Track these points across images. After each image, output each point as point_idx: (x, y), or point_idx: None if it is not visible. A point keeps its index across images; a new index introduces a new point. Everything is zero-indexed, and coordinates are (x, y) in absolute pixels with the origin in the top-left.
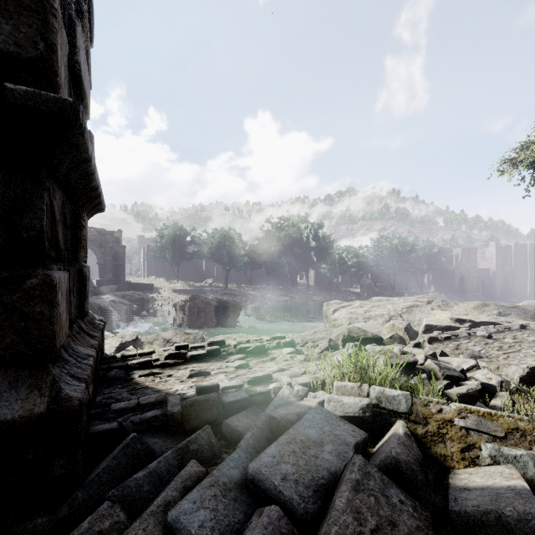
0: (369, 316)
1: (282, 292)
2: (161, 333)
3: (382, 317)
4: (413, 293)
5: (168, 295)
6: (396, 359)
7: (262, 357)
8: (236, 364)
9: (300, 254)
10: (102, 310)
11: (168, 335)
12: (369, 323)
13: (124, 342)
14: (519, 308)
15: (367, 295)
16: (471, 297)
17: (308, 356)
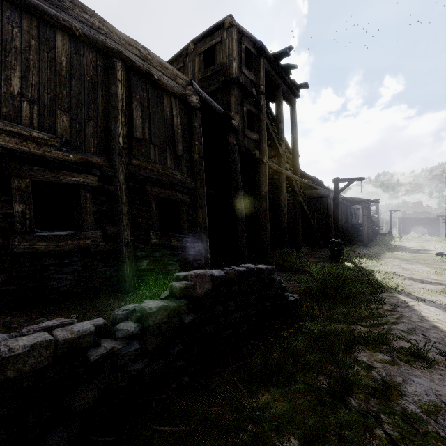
0: None
1: None
2: None
3: None
4: None
5: None
6: None
7: None
8: None
9: None
10: None
11: None
12: None
13: None
14: None
15: None
16: None
17: None
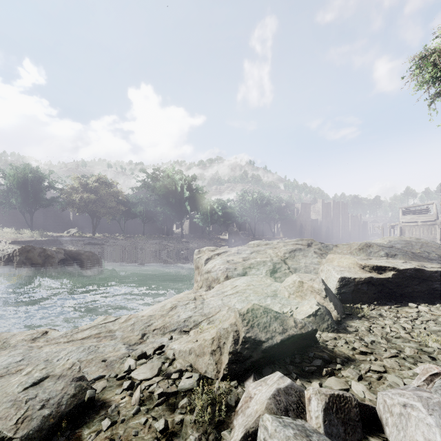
0: (250, 265)
1: (156, 241)
2: None
3: (265, 265)
4: (268, 239)
5: (2, 248)
6: None
7: None
8: None
9: (174, 204)
10: None
11: None
12: (255, 276)
13: None
14: (395, 247)
15: (234, 241)
16: None
17: None
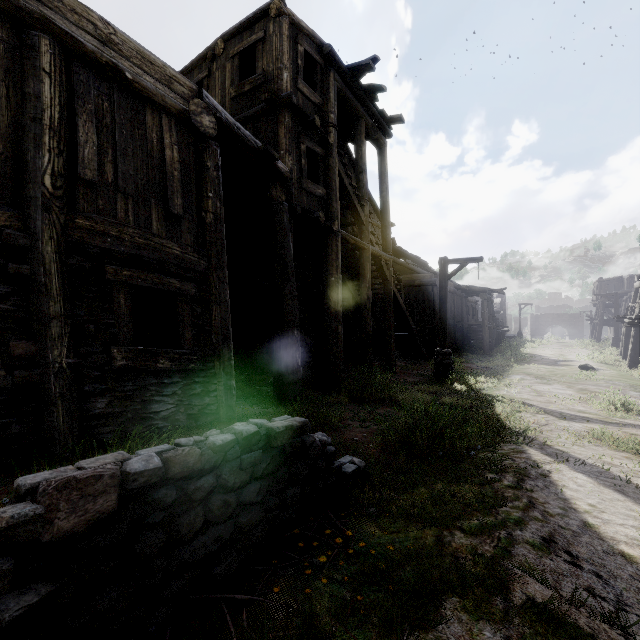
0: None
1: None
2: None
3: None
4: None
5: None
6: None
7: None
8: None
9: None
10: None
11: None
12: None
13: None
14: None
15: None
16: None
17: None
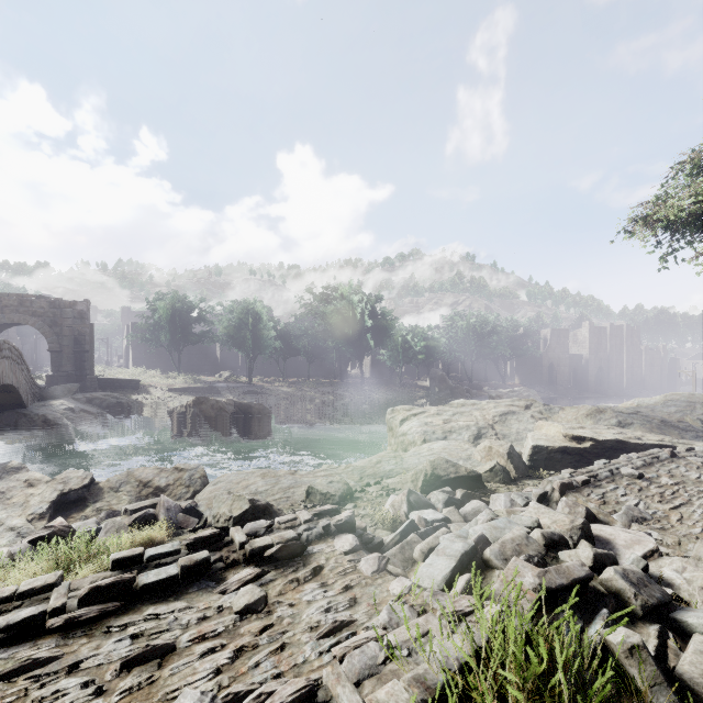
0: (451, 428)
1: (329, 389)
2: (136, 470)
3: (468, 429)
4: (494, 387)
5: (162, 396)
6: (556, 576)
7: (296, 568)
8: (240, 605)
9: (352, 336)
10: (49, 425)
11: (147, 474)
12: (453, 440)
13: (66, 491)
14: (641, 414)
15: (439, 390)
16: (561, 390)
17: (384, 560)
